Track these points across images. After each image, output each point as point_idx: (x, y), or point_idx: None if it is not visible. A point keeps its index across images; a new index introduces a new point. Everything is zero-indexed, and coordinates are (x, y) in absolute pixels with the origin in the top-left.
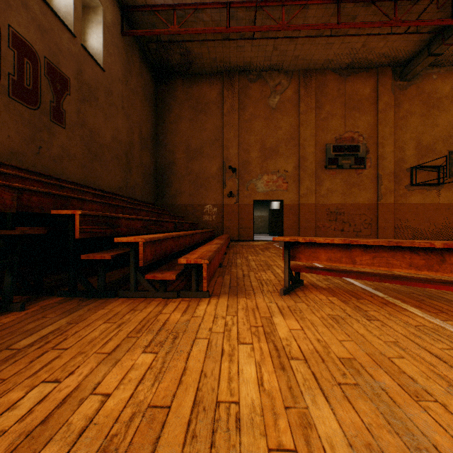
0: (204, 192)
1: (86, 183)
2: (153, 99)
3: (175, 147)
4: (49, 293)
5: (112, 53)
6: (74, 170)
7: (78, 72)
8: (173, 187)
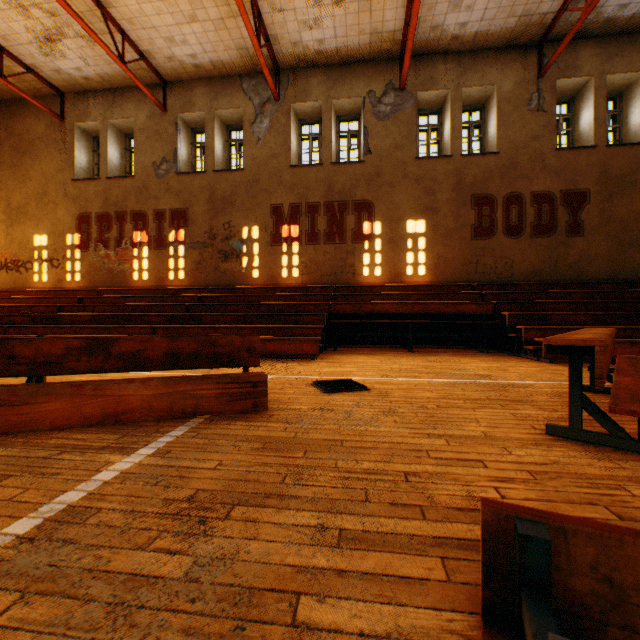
0: None
1: (613, 277)
2: None
3: None
4: (504, 352)
5: None
6: (594, 269)
7: (600, 175)
8: None
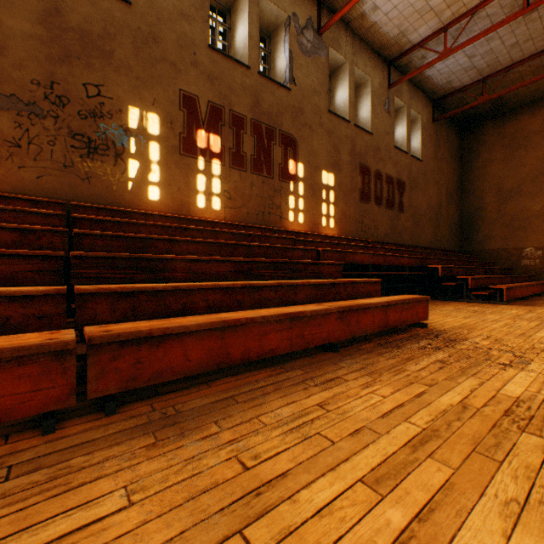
0: (521, 234)
1: (412, 243)
2: (458, 152)
3: (482, 192)
4: None
5: (426, 143)
6: (407, 237)
7: (408, 174)
8: (480, 233)
